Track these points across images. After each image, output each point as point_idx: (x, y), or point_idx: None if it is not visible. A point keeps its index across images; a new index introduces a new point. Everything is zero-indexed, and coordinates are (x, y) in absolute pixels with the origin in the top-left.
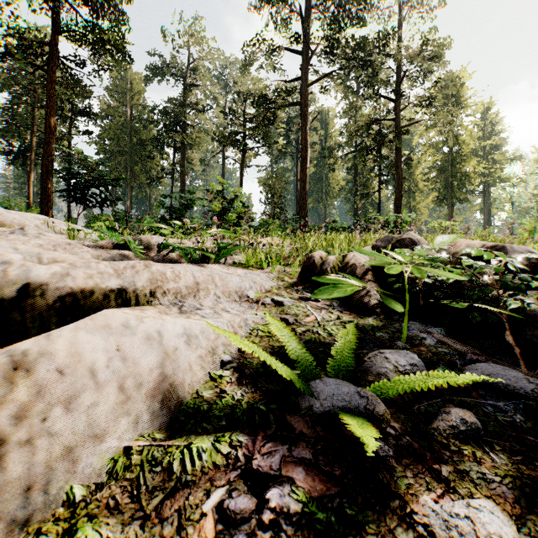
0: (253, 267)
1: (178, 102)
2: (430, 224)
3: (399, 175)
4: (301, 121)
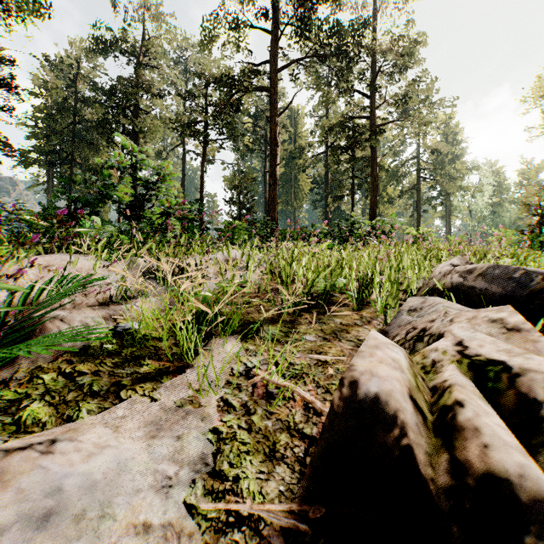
0: (154, 358)
1: (128, 82)
2: (408, 230)
3: (375, 177)
4: (270, 111)
